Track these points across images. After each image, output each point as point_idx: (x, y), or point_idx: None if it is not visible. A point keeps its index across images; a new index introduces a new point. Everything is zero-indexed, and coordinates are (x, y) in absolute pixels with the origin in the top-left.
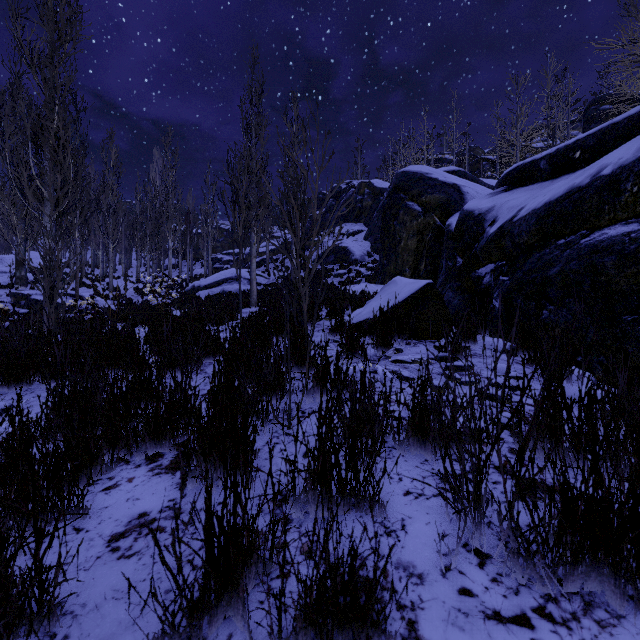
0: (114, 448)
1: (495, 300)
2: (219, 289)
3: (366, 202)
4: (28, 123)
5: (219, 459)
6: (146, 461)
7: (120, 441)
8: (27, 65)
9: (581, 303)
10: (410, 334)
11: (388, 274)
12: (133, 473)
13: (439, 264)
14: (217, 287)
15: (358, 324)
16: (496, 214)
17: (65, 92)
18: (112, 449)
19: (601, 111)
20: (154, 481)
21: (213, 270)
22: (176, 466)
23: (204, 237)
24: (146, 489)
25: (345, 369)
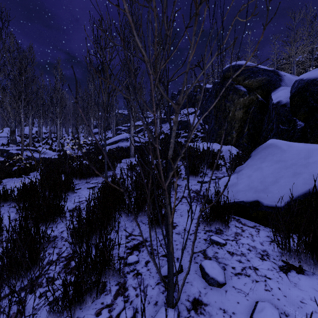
0: None
1: None
2: (116, 145)
3: (198, 96)
4: None
5: None
6: None
7: None
8: None
9: None
10: None
11: (219, 136)
12: None
13: (260, 128)
14: (115, 144)
15: (238, 204)
16: None
17: None
18: None
19: None
20: None
21: (116, 134)
22: None
23: (111, 117)
24: None
25: None
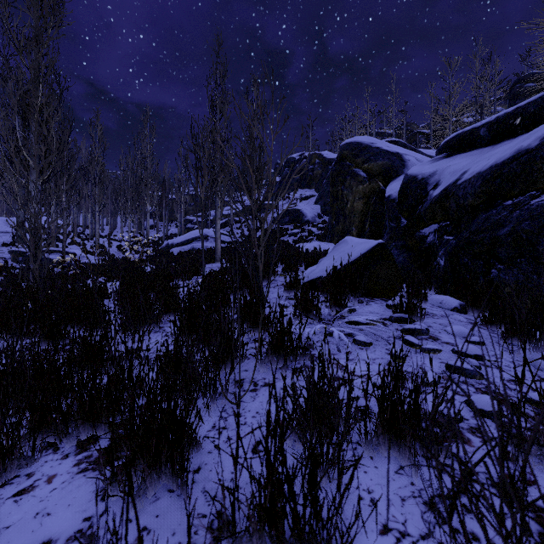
0: (37, 437)
1: (440, 258)
2: (189, 246)
3: (317, 171)
4: (15, 99)
5: (148, 464)
6: (76, 449)
7: (44, 428)
8: (15, 48)
9: (534, 263)
10: (362, 292)
11: (337, 233)
12: (56, 468)
13: (383, 224)
14: (188, 245)
15: (311, 281)
16: (438, 178)
17: (48, 72)
18: (34, 438)
19: (526, 88)
20: (76, 483)
21: (185, 230)
22: (107, 459)
23: (177, 202)
24: (63, 496)
25: (300, 335)
